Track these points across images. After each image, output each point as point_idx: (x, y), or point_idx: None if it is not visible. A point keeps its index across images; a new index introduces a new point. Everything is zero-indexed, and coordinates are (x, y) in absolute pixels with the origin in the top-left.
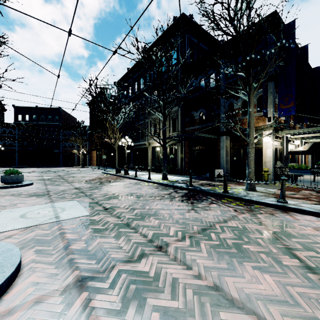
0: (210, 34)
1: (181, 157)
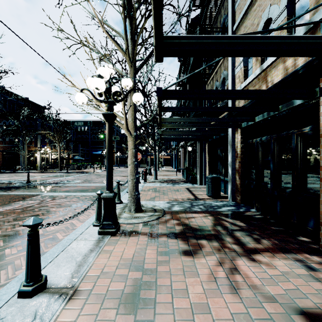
0: (18, 95)
1: None
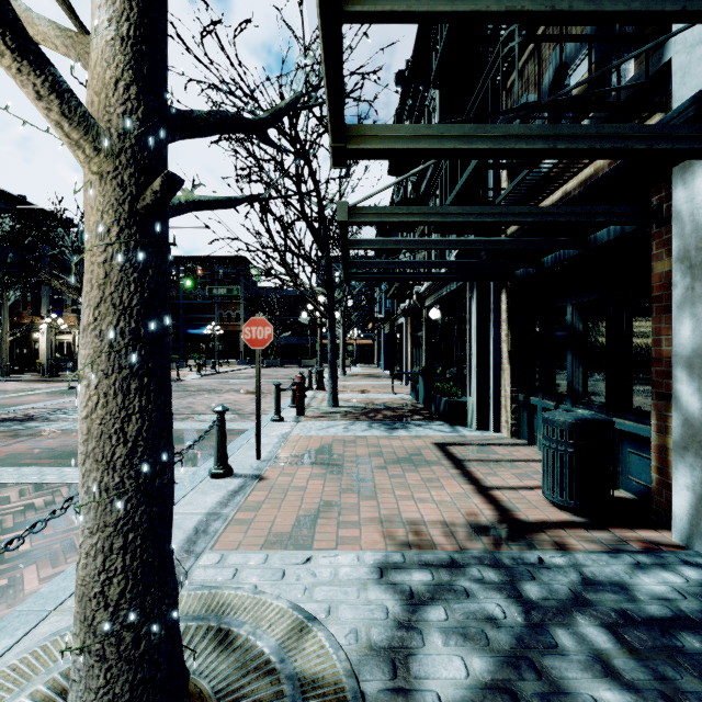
0: None
1: None
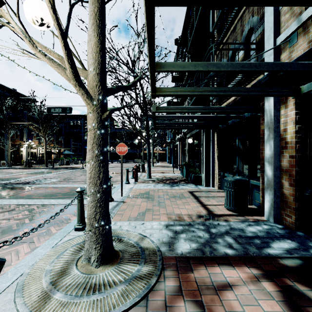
0: (4, 86)
1: None
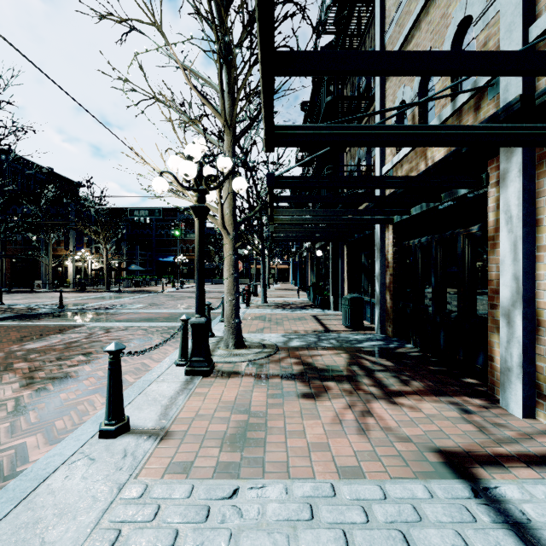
0: (37, 164)
1: (1, 272)
